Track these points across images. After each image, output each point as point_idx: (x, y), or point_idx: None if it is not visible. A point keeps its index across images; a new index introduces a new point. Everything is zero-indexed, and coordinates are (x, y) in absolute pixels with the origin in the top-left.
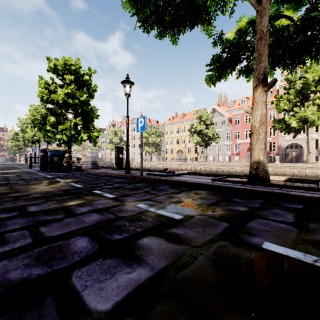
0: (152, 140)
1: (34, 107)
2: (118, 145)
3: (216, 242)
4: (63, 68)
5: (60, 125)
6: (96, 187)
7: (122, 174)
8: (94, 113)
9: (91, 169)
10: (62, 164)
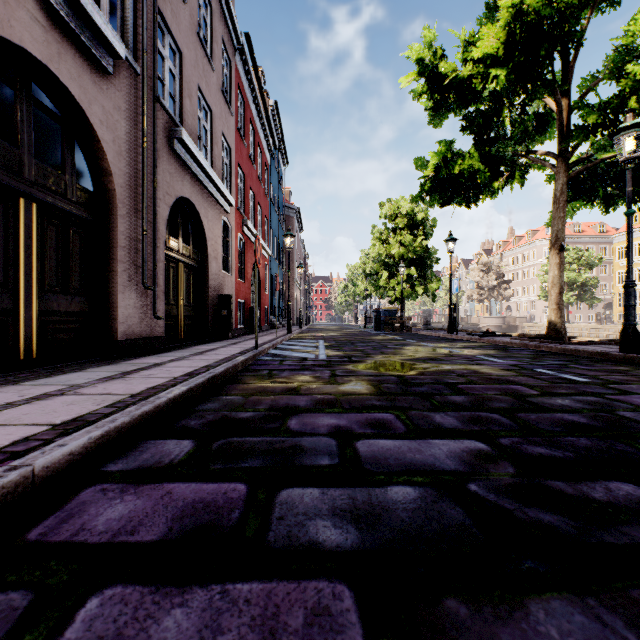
0: (567, 278)
1: (364, 253)
2: (492, 291)
3: (430, 347)
4: (395, 212)
5: (392, 279)
6: (410, 339)
7: (443, 334)
8: (432, 257)
9: (422, 330)
10: (393, 324)
